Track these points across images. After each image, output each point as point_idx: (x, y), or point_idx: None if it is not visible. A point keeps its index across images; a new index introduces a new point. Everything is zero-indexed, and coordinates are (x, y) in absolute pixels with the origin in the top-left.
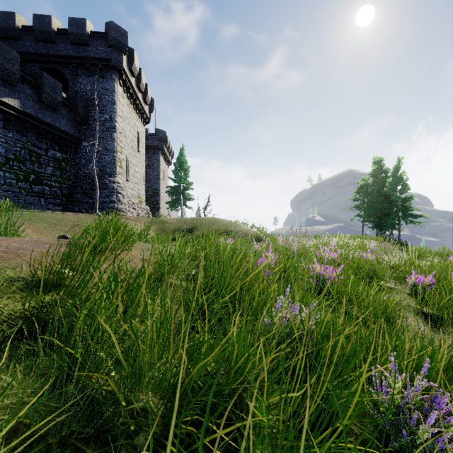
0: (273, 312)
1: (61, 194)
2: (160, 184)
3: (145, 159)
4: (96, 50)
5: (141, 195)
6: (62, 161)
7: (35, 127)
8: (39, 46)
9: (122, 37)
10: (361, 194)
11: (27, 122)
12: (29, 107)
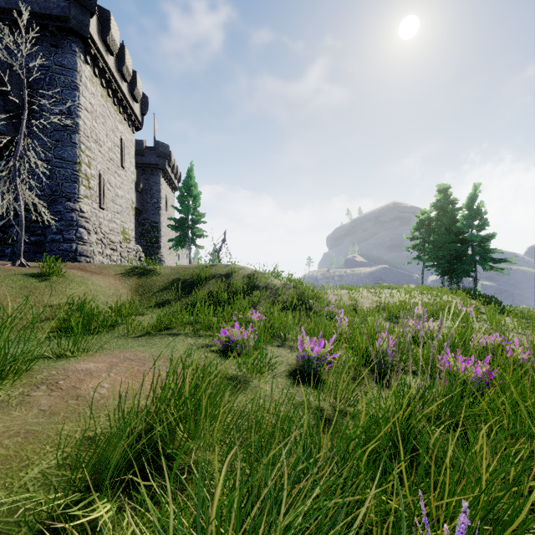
0: None
1: None
2: (161, 215)
3: (139, 181)
4: (44, 2)
5: (129, 229)
6: None
7: None
8: None
9: None
10: (422, 231)
11: None
12: None
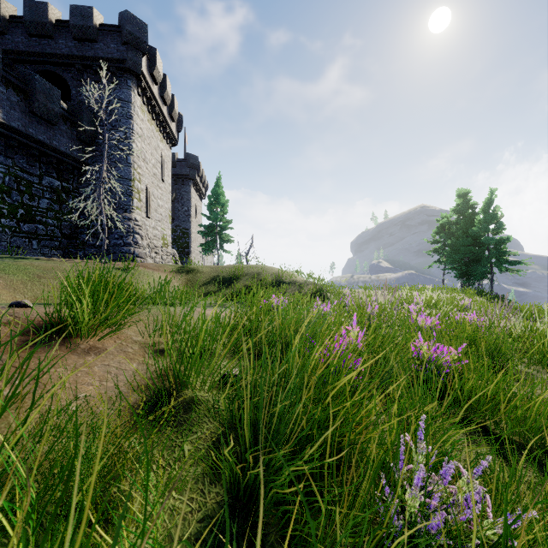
0: (409, 493)
1: (60, 234)
2: (191, 222)
3: (172, 191)
4: (107, 48)
5: (167, 235)
6: (62, 191)
7: (24, 146)
8: (33, 42)
9: (140, 31)
10: (442, 235)
11: (13, 140)
12: (15, 120)
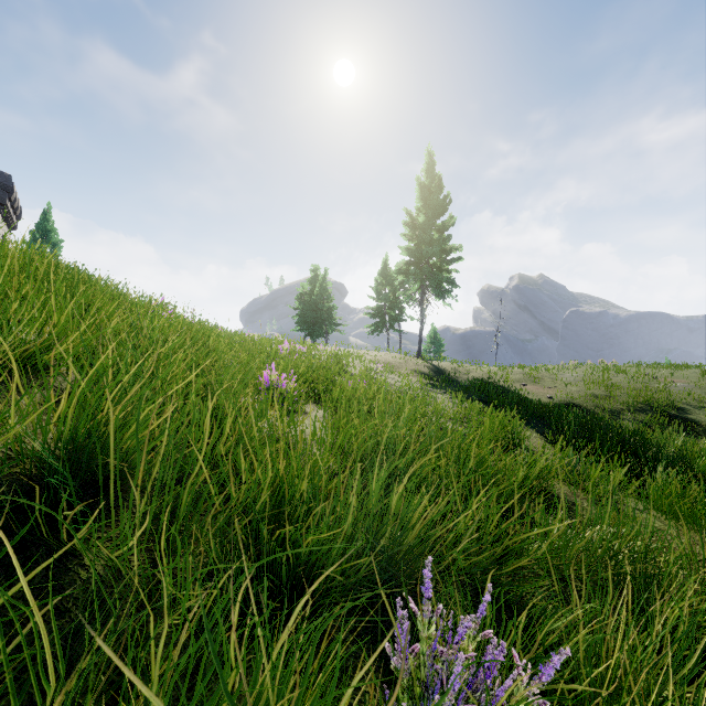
0: None
1: None
2: None
3: None
4: None
5: None
6: None
7: None
8: None
9: None
10: (300, 302)
11: None
12: None
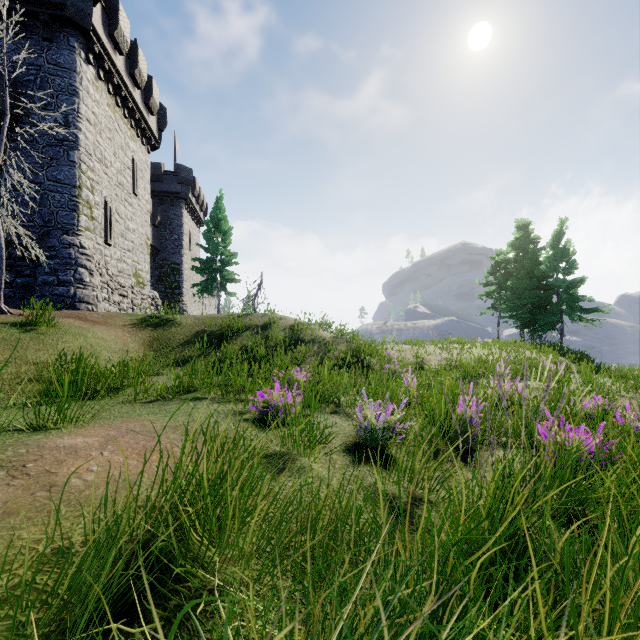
0: None
1: None
2: (183, 255)
3: (156, 213)
4: None
5: (143, 271)
6: None
7: None
8: None
9: None
10: (498, 275)
11: None
12: None
